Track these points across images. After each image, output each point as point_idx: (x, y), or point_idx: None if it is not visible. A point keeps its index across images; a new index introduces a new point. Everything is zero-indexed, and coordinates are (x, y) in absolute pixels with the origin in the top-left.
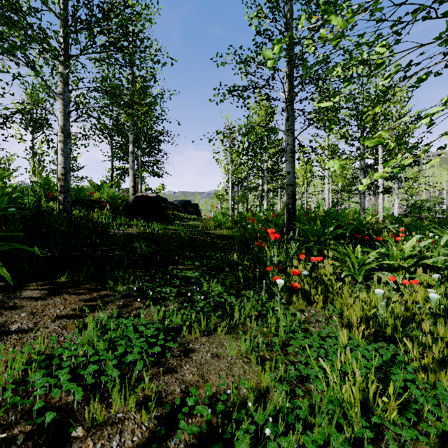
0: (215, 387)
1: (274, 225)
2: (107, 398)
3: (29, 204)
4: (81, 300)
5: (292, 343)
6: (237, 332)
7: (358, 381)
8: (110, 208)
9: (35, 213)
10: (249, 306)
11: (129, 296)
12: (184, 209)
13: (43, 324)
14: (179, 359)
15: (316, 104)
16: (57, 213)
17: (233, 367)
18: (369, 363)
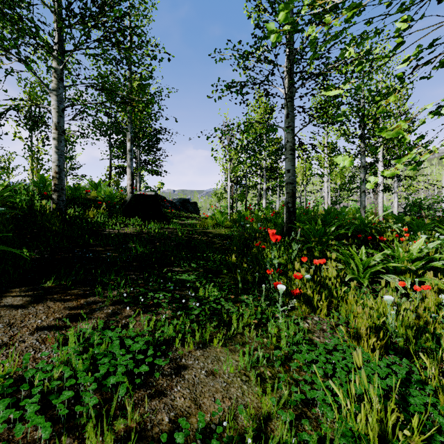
0: (209, 414)
1: (274, 224)
2: (82, 433)
3: (22, 203)
4: (66, 308)
5: (296, 358)
6: (235, 344)
7: (374, 410)
8: (106, 207)
9: (28, 213)
10: (248, 314)
11: (120, 302)
12: (183, 208)
13: (19, 337)
14: (169, 378)
15: (323, 92)
16: (49, 213)
17: (230, 388)
18: (382, 382)
